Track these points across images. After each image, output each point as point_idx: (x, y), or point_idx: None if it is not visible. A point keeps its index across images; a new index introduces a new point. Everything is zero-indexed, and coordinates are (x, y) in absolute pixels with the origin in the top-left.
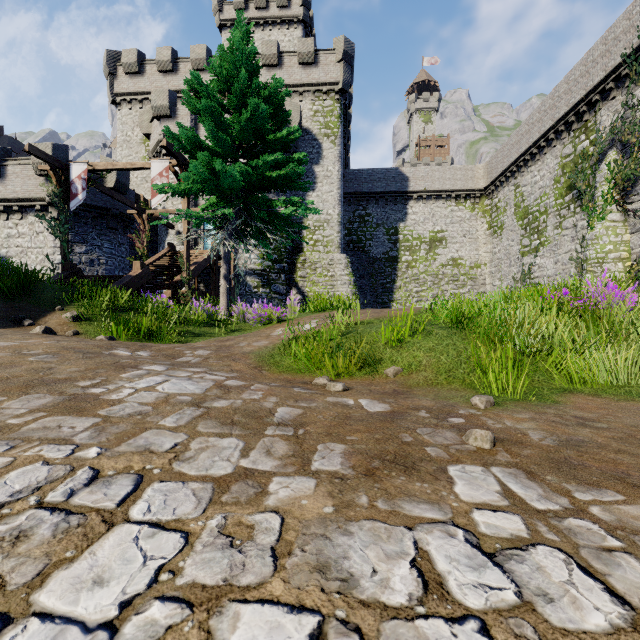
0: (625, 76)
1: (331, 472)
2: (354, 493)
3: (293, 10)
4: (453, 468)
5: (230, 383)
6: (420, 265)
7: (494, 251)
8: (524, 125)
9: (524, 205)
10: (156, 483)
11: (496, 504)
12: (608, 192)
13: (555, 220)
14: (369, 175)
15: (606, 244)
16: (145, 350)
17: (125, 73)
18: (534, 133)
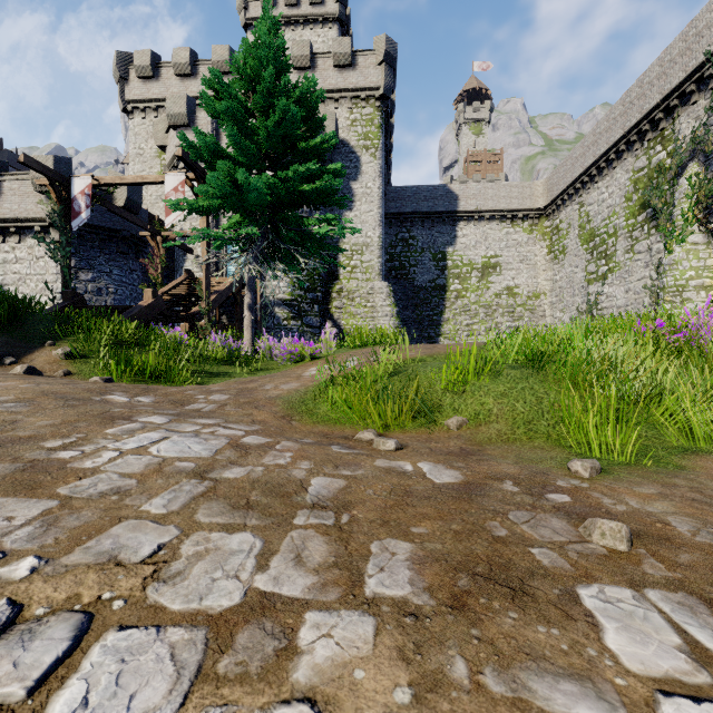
0: (709, 77)
1: (397, 601)
2: (441, 651)
3: (328, 7)
4: (586, 592)
5: (249, 441)
6: (471, 295)
7: (555, 279)
8: (590, 135)
9: (590, 226)
10: (111, 632)
11: (691, 681)
12: (689, 210)
13: (626, 243)
14: (413, 193)
15: (686, 270)
16: (148, 395)
17: (138, 77)
18: (602, 144)
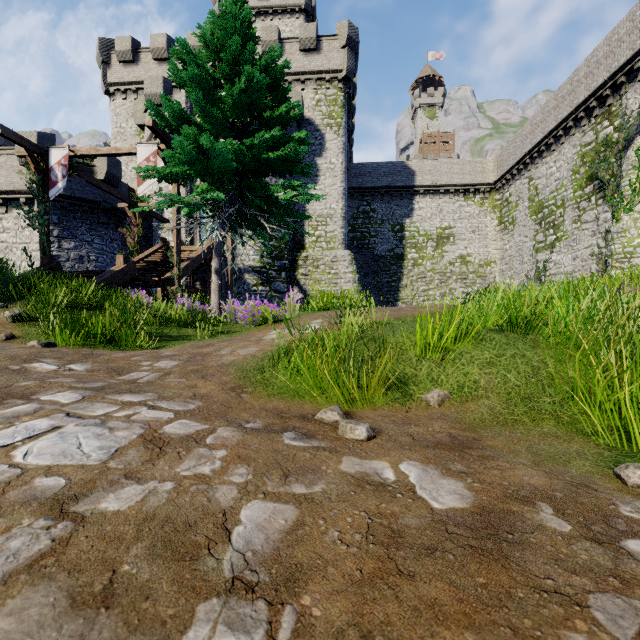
0: None
1: None
2: None
3: None
4: None
5: (173, 430)
6: (427, 263)
7: (505, 248)
8: (539, 114)
9: (538, 199)
10: None
11: None
12: (636, 181)
13: (573, 213)
14: (374, 169)
15: (634, 237)
16: (85, 361)
17: (119, 62)
18: (550, 121)
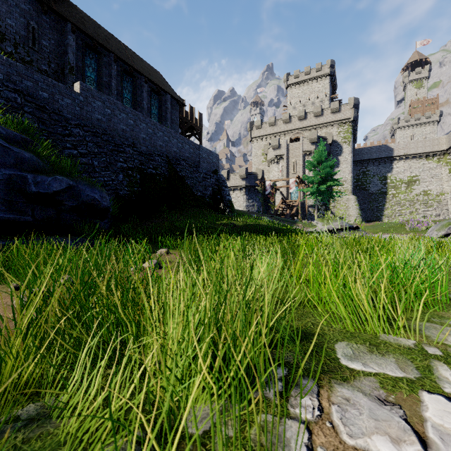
0: None
1: None
2: None
3: (324, 71)
4: None
5: None
6: (401, 195)
7: None
8: None
9: None
10: None
11: None
12: None
13: None
14: (368, 150)
15: None
16: None
17: (256, 129)
18: None
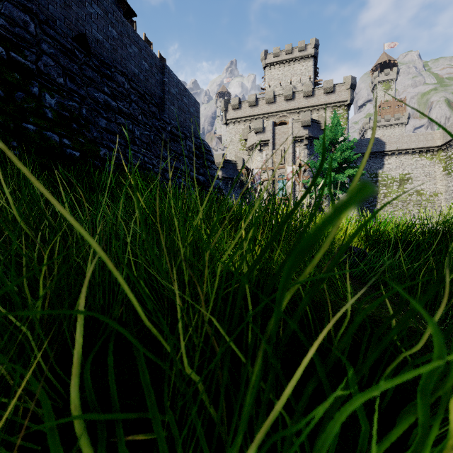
0: None
1: None
2: None
3: (308, 51)
4: None
5: None
6: (393, 195)
7: (448, 185)
8: None
9: None
10: None
11: None
12: None
13: None
14: (358, 143)
15: None
16: None
17: (232, 109)
18: None
